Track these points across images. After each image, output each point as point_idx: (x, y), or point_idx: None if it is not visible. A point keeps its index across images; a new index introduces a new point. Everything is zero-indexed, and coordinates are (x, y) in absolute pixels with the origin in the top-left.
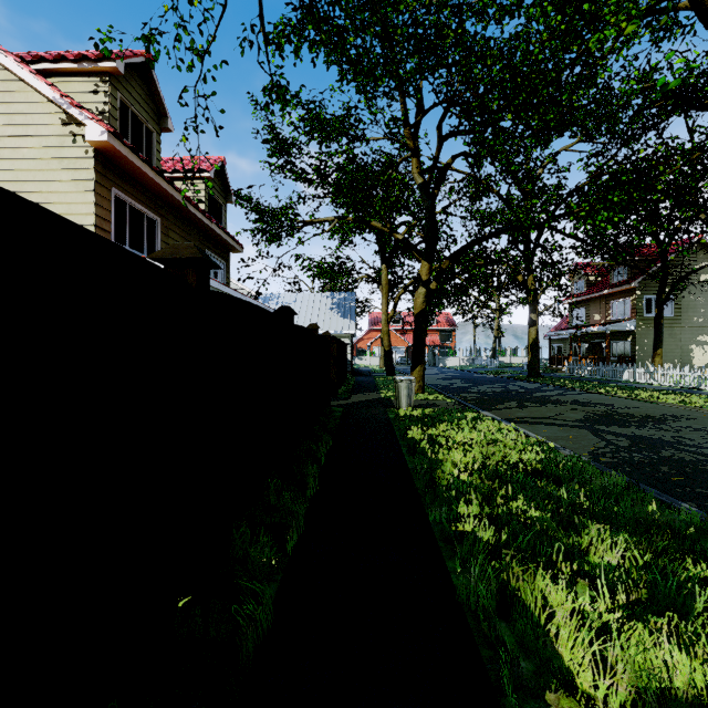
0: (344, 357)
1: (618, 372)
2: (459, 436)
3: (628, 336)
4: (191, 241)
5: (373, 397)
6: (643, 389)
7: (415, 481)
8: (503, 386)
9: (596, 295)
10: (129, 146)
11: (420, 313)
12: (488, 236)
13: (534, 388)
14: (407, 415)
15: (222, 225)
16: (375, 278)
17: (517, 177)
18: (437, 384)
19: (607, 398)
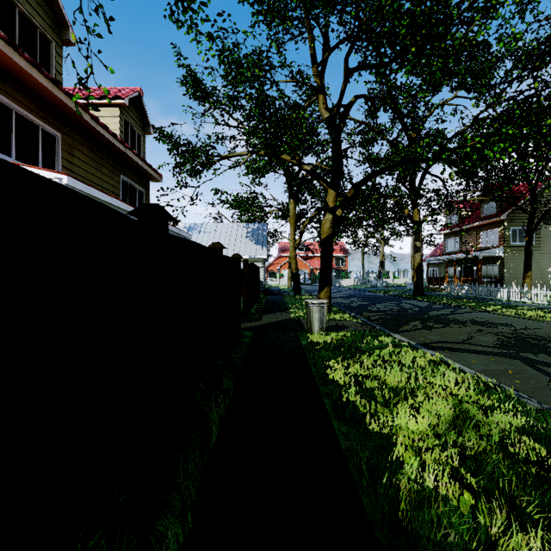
0: (257, 279)
1: (493, 291)
2: (391, 378)
3: (497, 261)
4: (103, 164)
5: (283, 318)
6: (524, 308)
7: (361, 494)
8: (398, 304)
9: (468, 227)
10: (10, 42)
11: (327, 238)
12: (389, 167)
13: (426, 307)
14: (321, 342)
15: (141, 154)
16: (284, 211)
17: (406, 124)
18: (339, 302)
19: (500, 317)
